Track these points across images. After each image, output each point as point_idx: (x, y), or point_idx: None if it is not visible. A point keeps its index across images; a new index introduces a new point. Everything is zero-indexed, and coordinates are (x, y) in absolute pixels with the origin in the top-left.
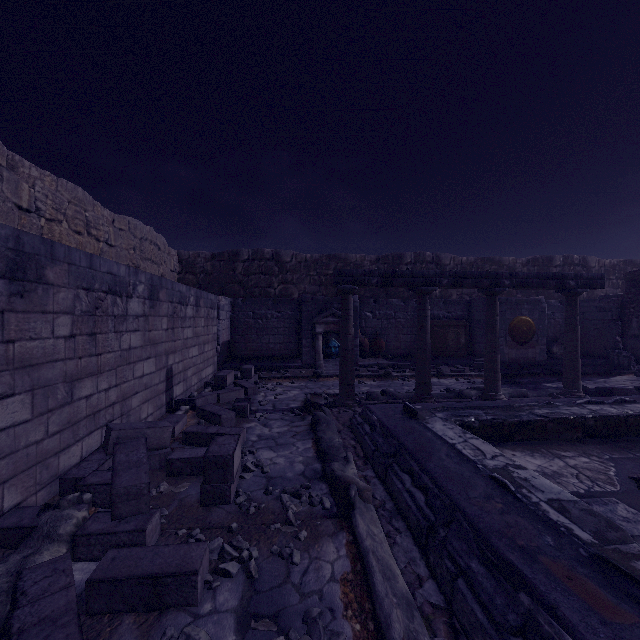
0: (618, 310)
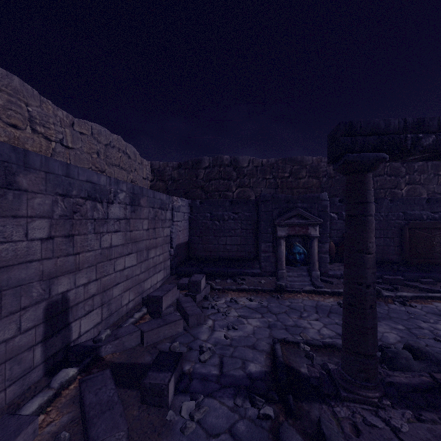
0: None
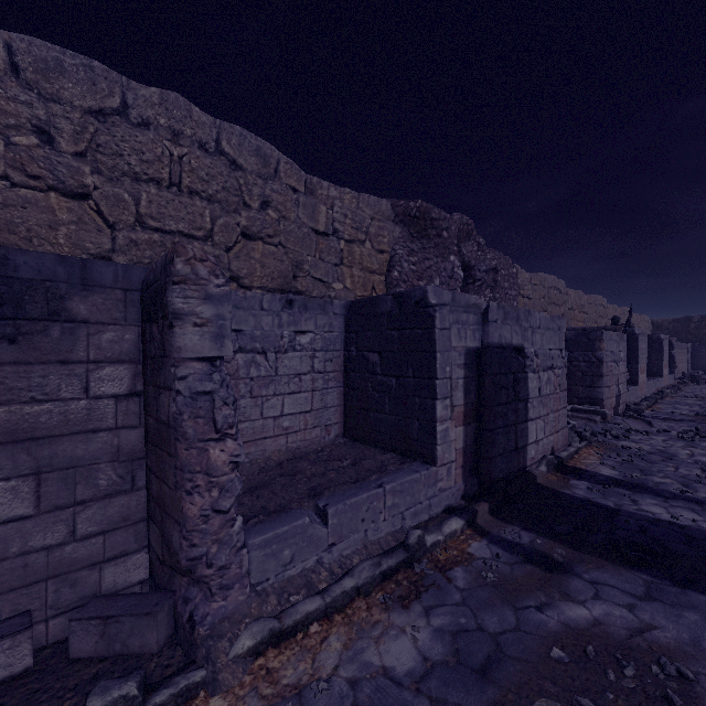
0: None
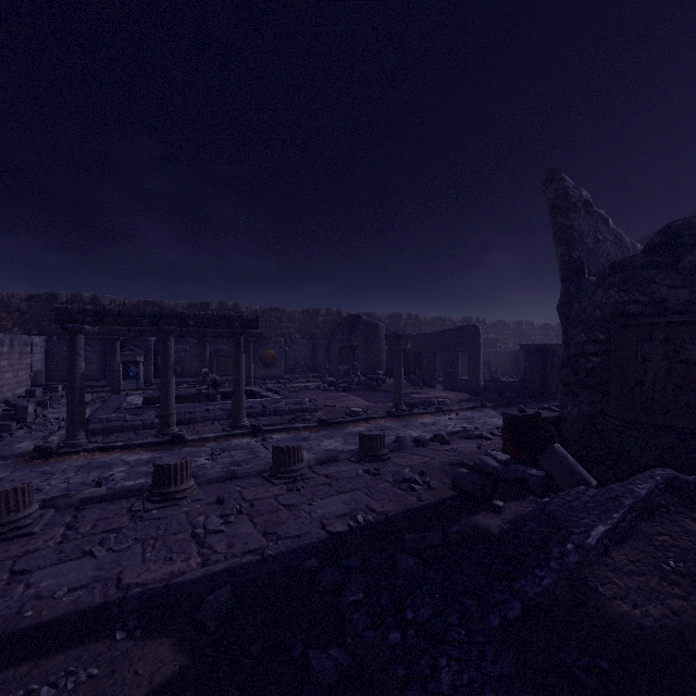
0: (328, 346)
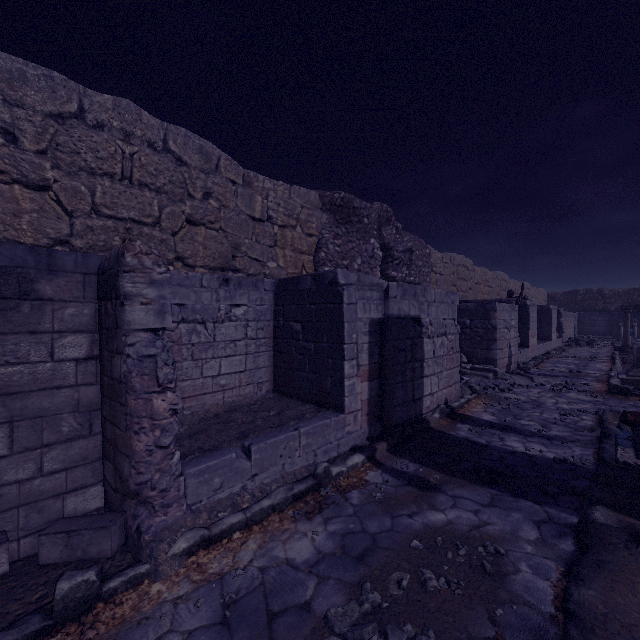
0: None
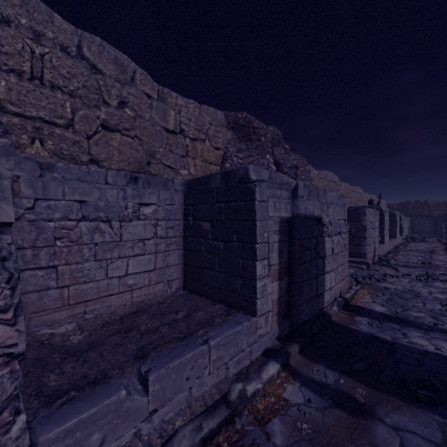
0: None
